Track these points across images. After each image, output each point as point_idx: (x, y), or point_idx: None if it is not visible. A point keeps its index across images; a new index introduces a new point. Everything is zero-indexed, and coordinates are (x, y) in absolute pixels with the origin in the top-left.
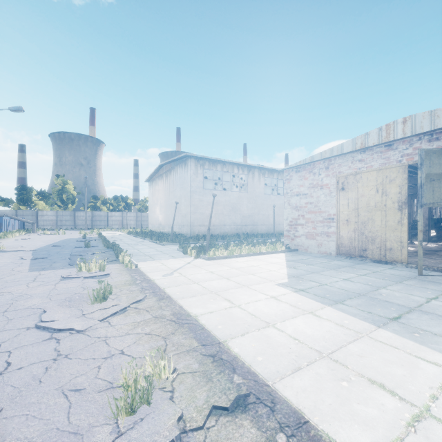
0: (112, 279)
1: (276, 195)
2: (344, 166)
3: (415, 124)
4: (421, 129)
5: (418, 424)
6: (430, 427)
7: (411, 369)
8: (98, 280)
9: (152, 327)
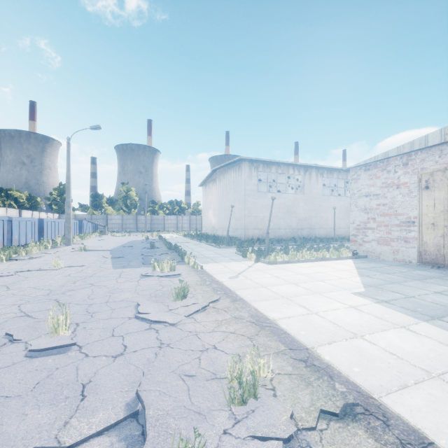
0: (183, 279)
1: (336, 196)
2: (428, 161)
3: None
4: None
5: None
6: None
7: None
8: (172, 279)
9: (234, 326)
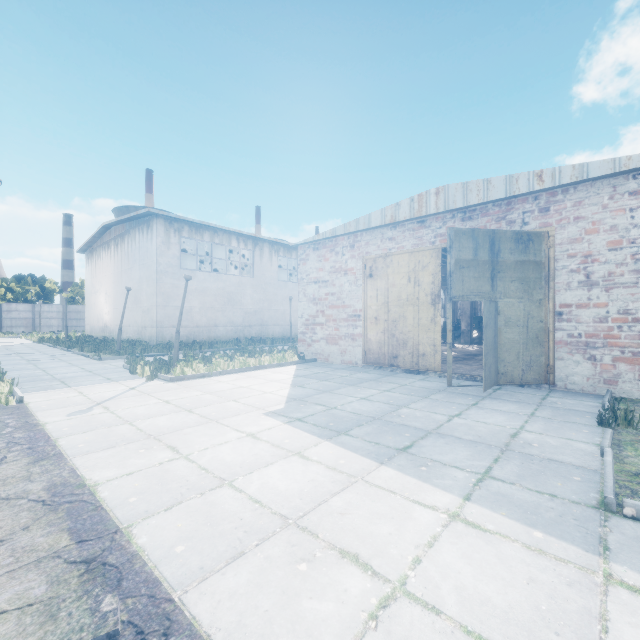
0: None
1: (295, 283)
2: (372, 244)
3: (448, 197)
4: (454, 204)
5: (384, 612)
6: (398, 612)
7: (402, 522)
8: None
9: None
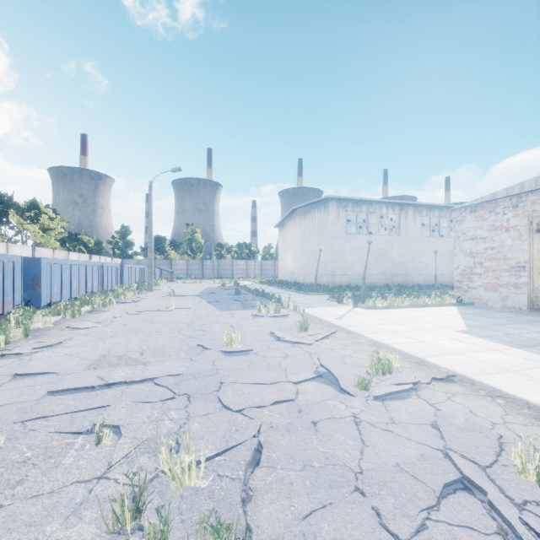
0: (293, 319)
1: (437, 238)
2: (539, 203)
3: None
4: None
5: None
6: None
7: None
8: (282, 318)
9: (358, 347)
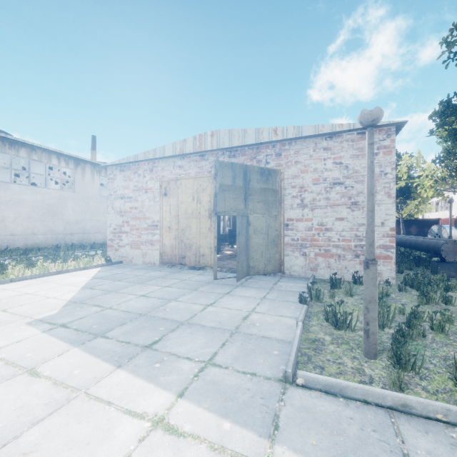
0: None
1: None
2: (167, 170)
3: (219, 139)
4: (223, 145)
5: None
6: None
7: (96, 448)
8: None
9: None
